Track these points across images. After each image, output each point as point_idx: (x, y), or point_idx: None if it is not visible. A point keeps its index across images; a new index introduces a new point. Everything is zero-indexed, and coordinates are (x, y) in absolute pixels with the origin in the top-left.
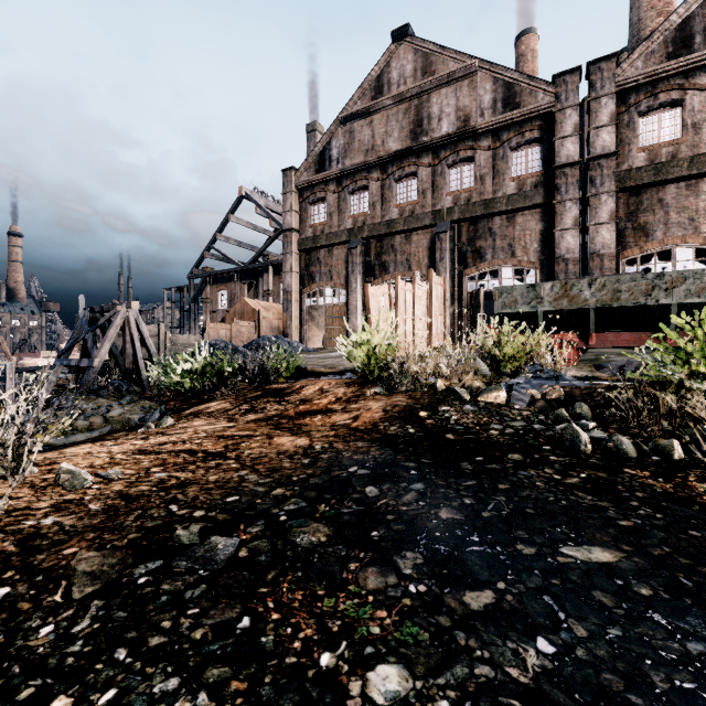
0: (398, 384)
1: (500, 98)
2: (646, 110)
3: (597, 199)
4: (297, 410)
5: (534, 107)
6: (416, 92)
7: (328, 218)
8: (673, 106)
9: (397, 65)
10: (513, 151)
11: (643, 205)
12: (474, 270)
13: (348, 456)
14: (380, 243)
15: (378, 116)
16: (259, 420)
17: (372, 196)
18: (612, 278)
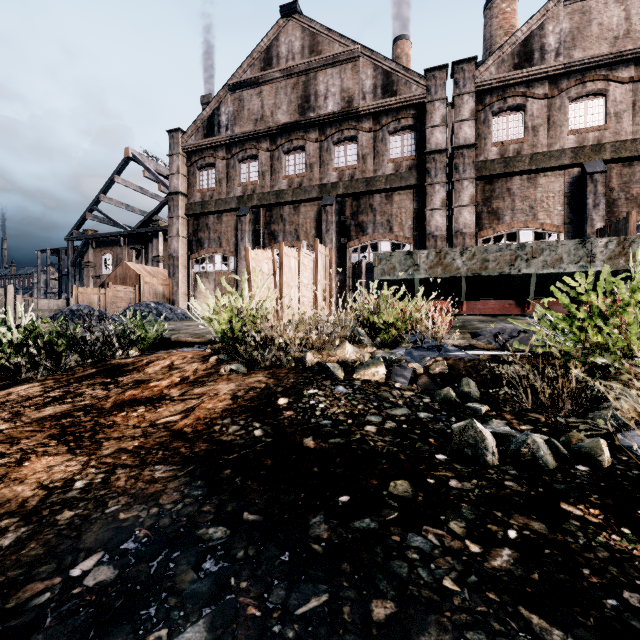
0: (260, 359)
1: (380, 85)
2: (498, 111)
3: (460, 184)
4: (119, 399)
5: (409, 96)
6: (304, 68)
7: (217, 185)
8: (518, 110)
9: (286, 40)
10: (391, 135)
11: (496, 193)
12: (357, 243)
13: (111, 512)
14: (269, 212)
15: (268, 87)
16: (51, 418)
17: (261, 166)
18: (481, 248)
